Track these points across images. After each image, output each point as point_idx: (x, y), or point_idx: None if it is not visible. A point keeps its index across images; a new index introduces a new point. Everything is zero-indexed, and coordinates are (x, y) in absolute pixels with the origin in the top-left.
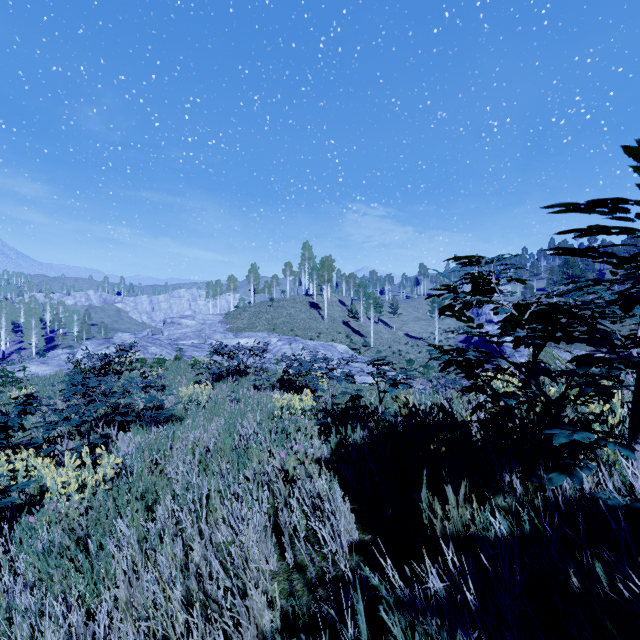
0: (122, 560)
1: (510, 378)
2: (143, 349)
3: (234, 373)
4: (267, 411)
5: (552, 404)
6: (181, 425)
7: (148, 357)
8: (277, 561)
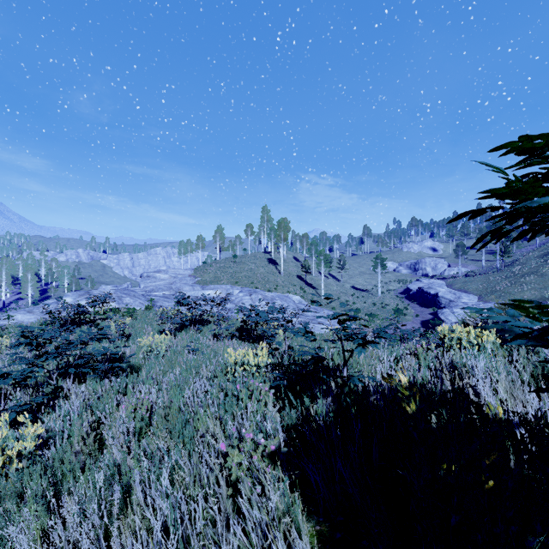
0: None
1: (485, 333)
2: (118, 300)
3: (196, 322)
4: (221, 365)
5: None
6: (135, 378)
7: (122, 307)
8: None
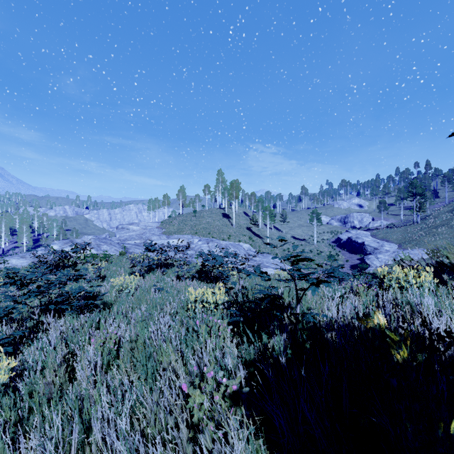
0: None
1: (423, 274)
2: (97, 247)
3: (162, 266)
4: (183, 302)
5: None
6: (107, 313)
7: (100, 253)
8: None
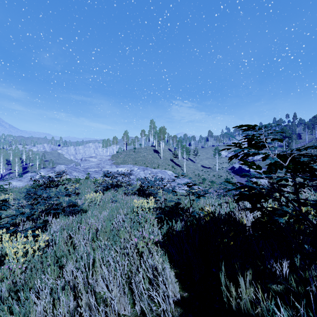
0: (39, 305)
1: None
2: (70, 173)
3: (115, 186)
4: (130, 208)
5: (311, 223)
6: (85, 215)
7: (72, 177)
8: (131, 308)
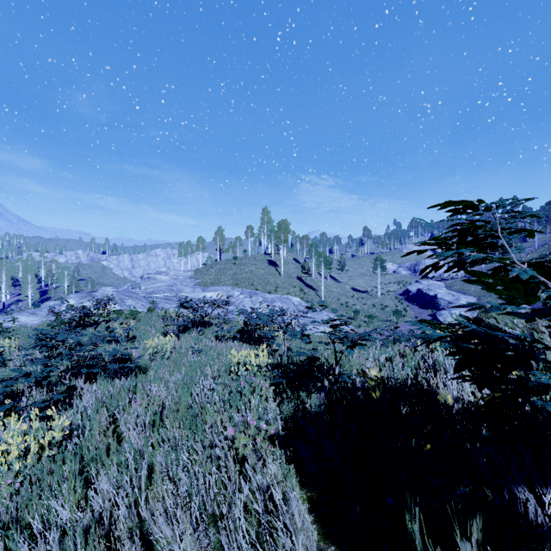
0: None
1: None
2: (120, 302)
3: (199, 324)
4: (225, 365)
5: None
6: (143, 377)
7: (125, 309)
8: None
